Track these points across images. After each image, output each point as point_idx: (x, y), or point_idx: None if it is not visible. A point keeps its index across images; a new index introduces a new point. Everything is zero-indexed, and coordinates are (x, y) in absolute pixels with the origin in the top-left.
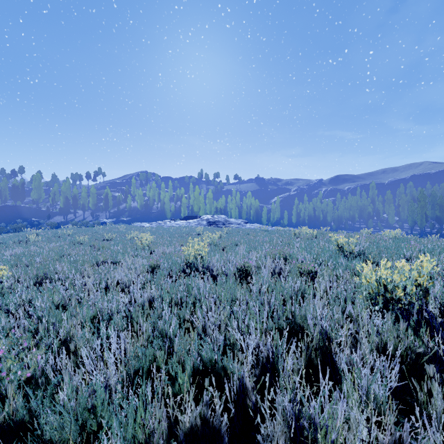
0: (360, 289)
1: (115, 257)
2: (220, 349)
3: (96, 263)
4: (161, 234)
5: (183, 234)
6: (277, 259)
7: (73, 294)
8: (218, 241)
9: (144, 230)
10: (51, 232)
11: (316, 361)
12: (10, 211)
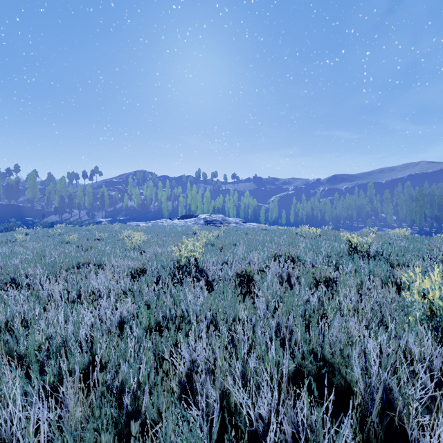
0: (411, 308)
1: (99, 258)
2: (212, 436)
3: (76, 266)
4: (157, 233)
5: (179, 233)
6: (283, 262)
7: (27, 309)
8: (216, 240)
9: (139, 229)
10: (42, 231)
11: (368, 433)
12: (3, 210)
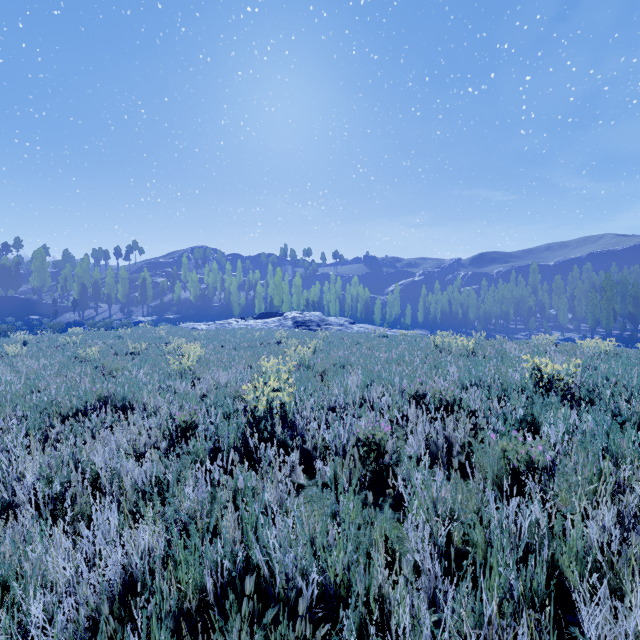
0: None
1: (123, 395)
2: None
3: (83, 410)
4: (222, 342)
5: (256, 342)
6: (432, 411)
7: None
8: (312, 356)
9: (196, 336)
10: (49, 338)
11: None
12: None
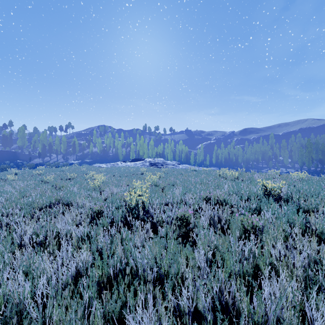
0: None
1: (67, 198)
2: None
3: (48, 205)
4: (114, 173)
5: (130, 173)
6: (213, 205)
7: None
8: (158, 180)
9: (101, 170)
10: (28, 171)
11: None
12: (0, 155)
